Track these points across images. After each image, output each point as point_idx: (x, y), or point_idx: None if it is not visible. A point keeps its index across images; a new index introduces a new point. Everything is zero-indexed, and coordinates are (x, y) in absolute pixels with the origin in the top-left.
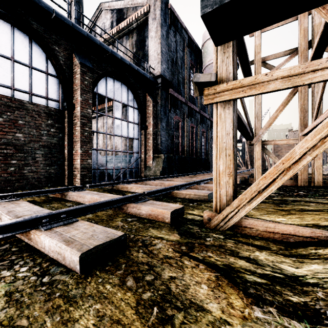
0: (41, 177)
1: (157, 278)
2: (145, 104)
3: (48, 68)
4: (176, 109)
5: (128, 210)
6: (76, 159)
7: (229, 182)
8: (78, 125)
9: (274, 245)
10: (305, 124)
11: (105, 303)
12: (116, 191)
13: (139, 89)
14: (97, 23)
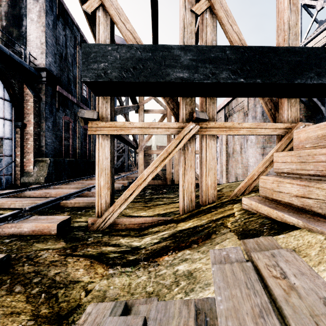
0: None
1: (44, 277)
2: (23, 98)
3: None
4: (65, 109)
5: (4, 231)
6: None
7: (108, 194)
8: None
9: (133, 232)
10: (170, 141)
11: None
12: None
13: (13, 78)
14: None
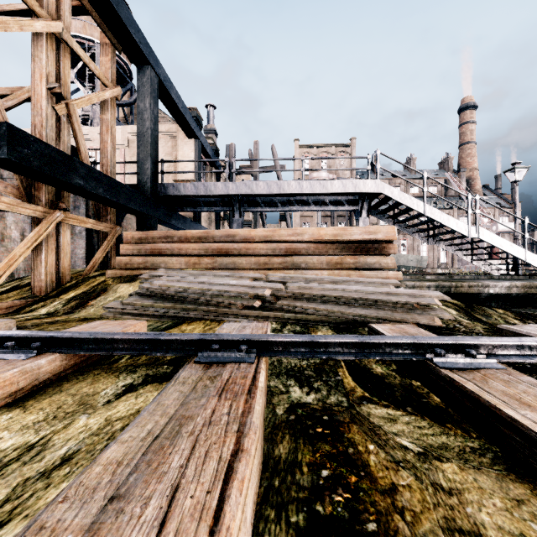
0: None
1: (31, 325)
2: None
3: None
4: None
5: None
6: None
7: None
8: None
9: (11, 314)
10: None
11: (48, 327)
12: None
13: None
14: None
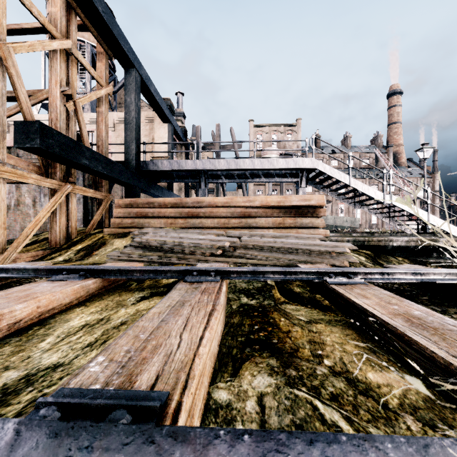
0: None
1: None
2: None
3: None
4: None
5: None
6: None
7: (4, 233)
8: None
9: (38, 261)
10: None
11: None
12: None
13: None
14: None
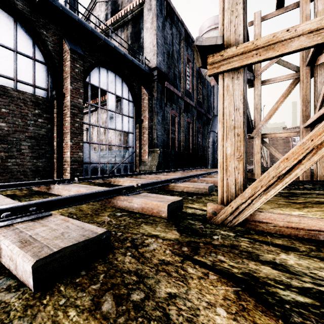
0: (27, 170)
1: (148, 296)
2: (141, 97)
3: (36, 54)
4: (172, 104)
5: (118, 203)
6: (66, 152)
7: (238, 168)
8: (68, 115)
9: (302, 245)
10: (307, 116)
11: None
12: (108, 185)
13: (134, 81)
14: (91, 16)
